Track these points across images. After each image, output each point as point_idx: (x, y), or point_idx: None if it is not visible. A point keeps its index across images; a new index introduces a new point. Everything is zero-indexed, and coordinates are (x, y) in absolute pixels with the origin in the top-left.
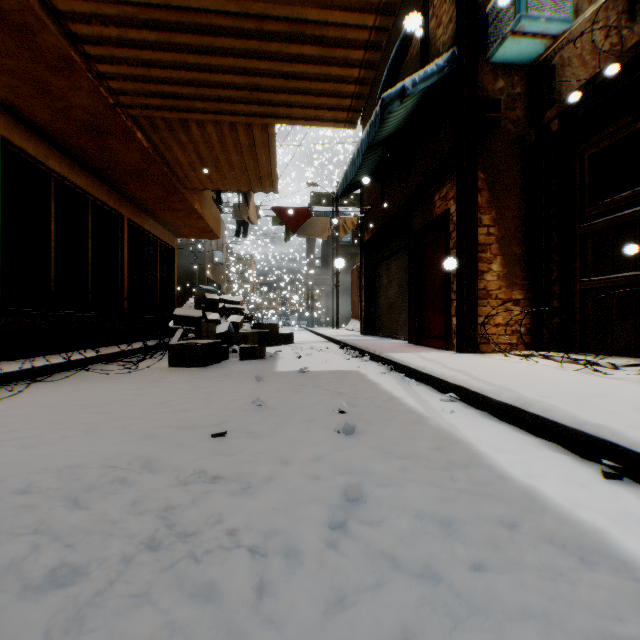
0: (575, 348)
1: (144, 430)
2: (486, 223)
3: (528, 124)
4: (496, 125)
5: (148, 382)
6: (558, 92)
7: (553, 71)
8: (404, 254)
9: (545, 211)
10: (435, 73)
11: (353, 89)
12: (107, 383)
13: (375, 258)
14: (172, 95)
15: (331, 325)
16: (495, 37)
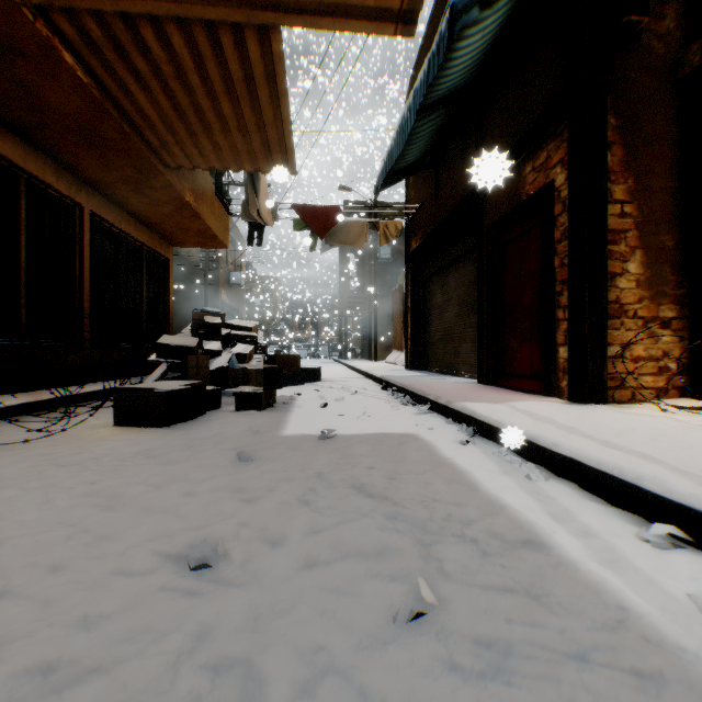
0: None
1: None
2: (618, 197)
3: (683, 42)
4: (633, 43)
5: (40, 465)
6: None
7: None
8: (468, 262)
9: None
10: None
11: None
12: None
13: (426, 271)
14: None
15: (368, 357)
16: None
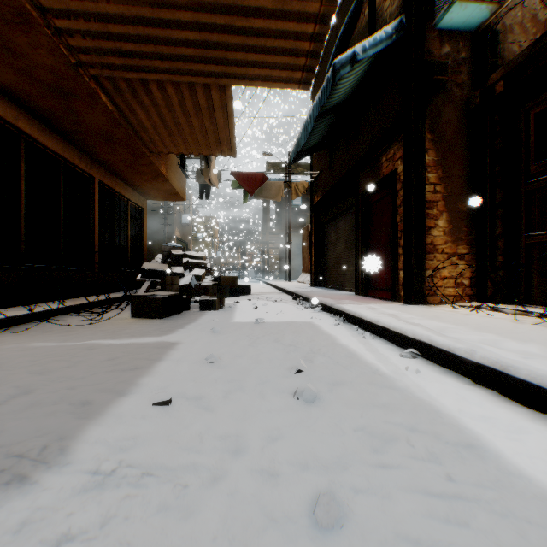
0: (520, 300)
1: (80, 396)
2: (433, 181)
3: (472, 88)
4: (442, 88)
5: (106, 334)
6: (500, 57)
7: (497, 36)
8: (351, 213)
9: (489, 169)
10: (384, 40)
11: (308, 47)
12: (65, 335)
13: (324, 218)
14: (131, 54)
15: (284, 278)
16: (442, 3)
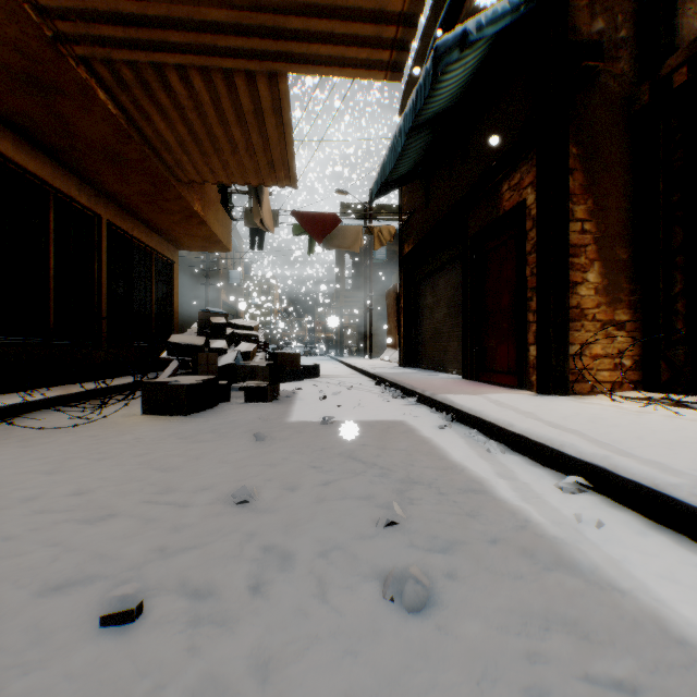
0: None
1: None
2: (579, 216)
3: (636, 81)
4: (592, 82)
5: (93, 443)
6: (676, 38)
7: (673, 5)
8: (455, 267)
9: (662, 199)
10: (508, 13)
11: (400, 7)
12: (29, 445)
13: (417, 274)
14: (134, 21)
15: (363, 354)
16: None
